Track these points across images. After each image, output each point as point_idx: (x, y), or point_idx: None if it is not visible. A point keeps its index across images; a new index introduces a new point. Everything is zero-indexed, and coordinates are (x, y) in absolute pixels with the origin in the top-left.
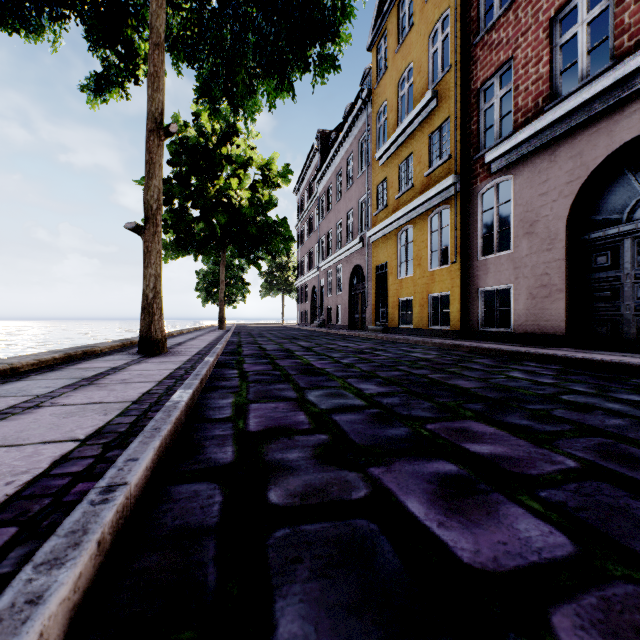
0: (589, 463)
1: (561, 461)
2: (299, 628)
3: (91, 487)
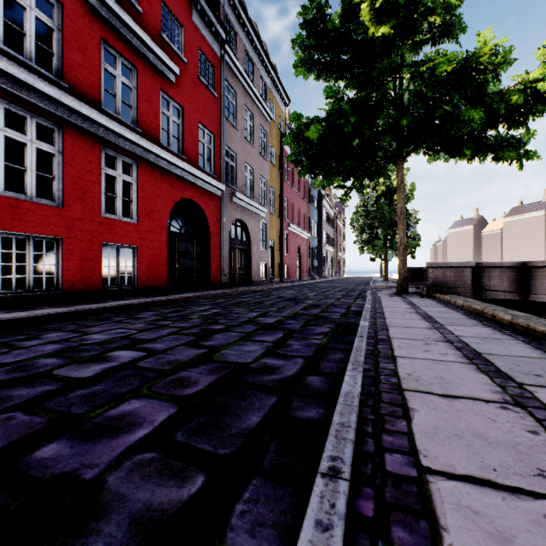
0: (5, 410)
1: (5, 417)
2: (253, 417)
3: (357, 501)
